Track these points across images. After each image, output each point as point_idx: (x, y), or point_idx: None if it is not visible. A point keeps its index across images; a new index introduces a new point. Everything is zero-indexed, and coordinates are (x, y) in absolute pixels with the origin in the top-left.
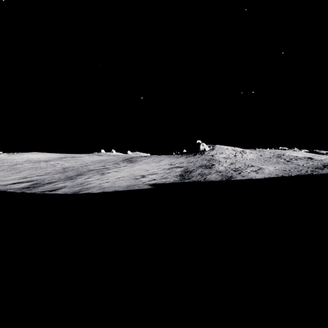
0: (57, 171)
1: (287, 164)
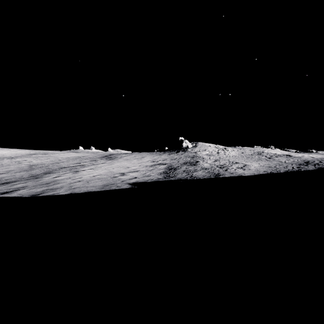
0: (21, 169)
1: (270, 161)
